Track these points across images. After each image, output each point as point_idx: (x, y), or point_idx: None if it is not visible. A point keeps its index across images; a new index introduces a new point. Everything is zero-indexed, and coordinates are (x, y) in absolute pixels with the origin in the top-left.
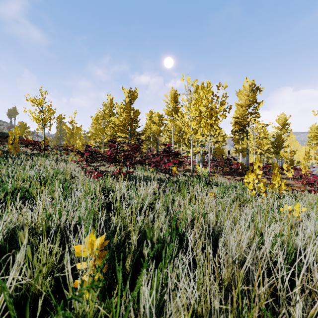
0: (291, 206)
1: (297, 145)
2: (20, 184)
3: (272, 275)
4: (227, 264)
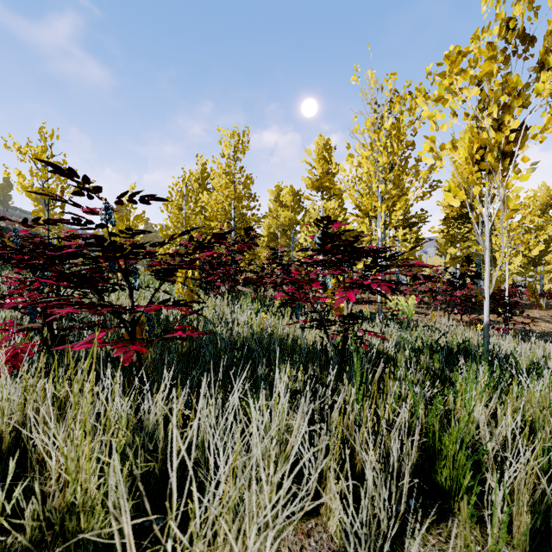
0: None
1: None
2: None
3: None
4: None
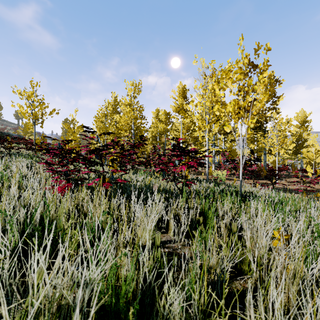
0: None
1: (317, 145)
2: None
3: None
4: None
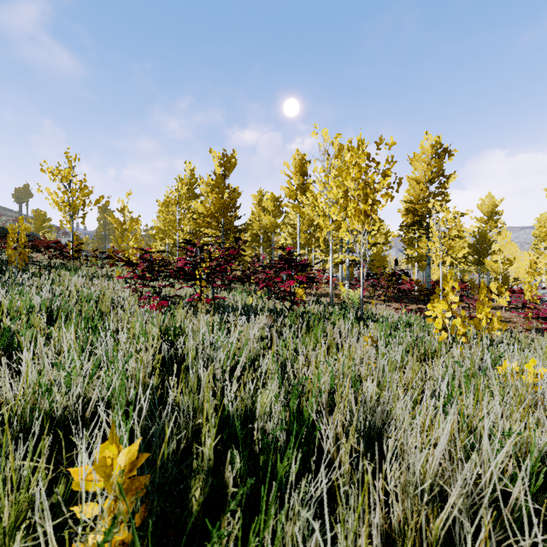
0: (517, 363)
1: (515, 249)
2: (5, 322)
3: (499, 522)
4: (403, 495)
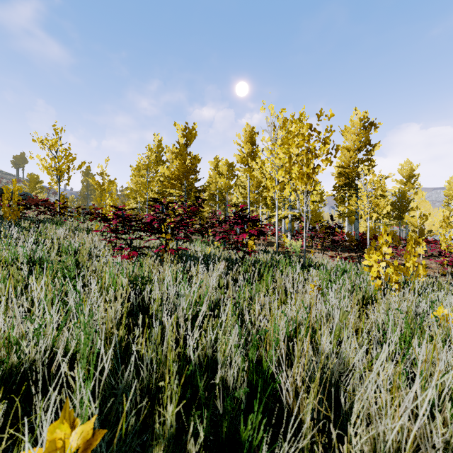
0: None
1: (429, 206)
2: None
3: None
4: None
